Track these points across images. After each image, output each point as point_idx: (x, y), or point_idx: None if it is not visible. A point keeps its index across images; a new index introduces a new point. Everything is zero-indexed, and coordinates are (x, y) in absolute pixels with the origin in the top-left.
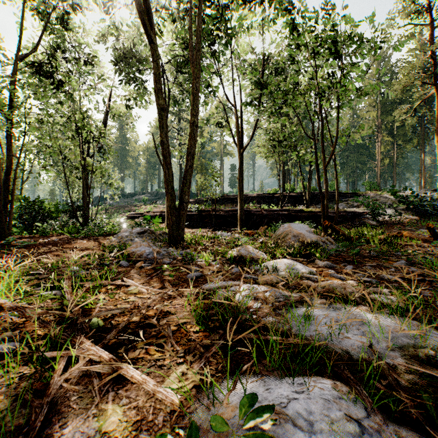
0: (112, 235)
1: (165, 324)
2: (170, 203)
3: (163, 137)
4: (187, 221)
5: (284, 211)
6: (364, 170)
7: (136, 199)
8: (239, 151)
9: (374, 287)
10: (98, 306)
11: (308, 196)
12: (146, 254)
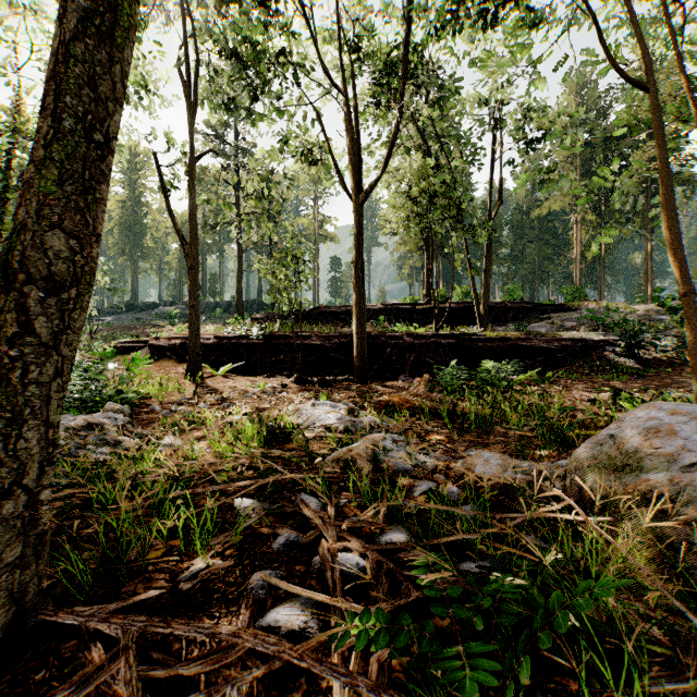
0: None
1: None
2: None
3: None
4: (241, 358)
5: (448, 337)
6: (550, 270)
7: (157, 313)
8: (358, 198)
9: None
10: None
11: (485, 307)
12: None
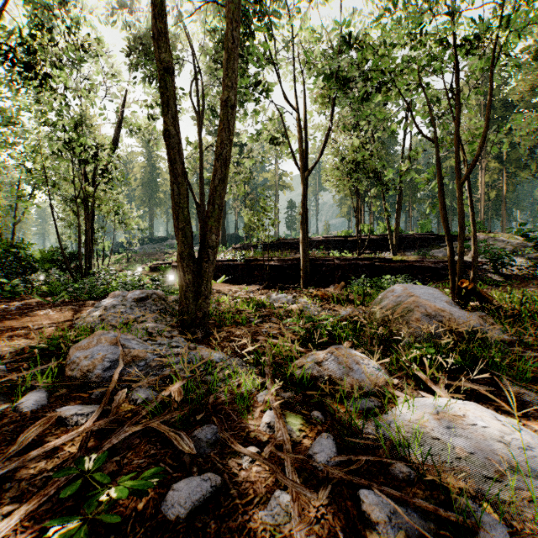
0: None
1: None
2: (182, 248)
3: (169, 123)
4: (230, 274)
5: (365, 260)
6: None
7: (167, 244)
8: (303, 174)
9: None
10: None
11: (396, 239)
12: (103, 367)
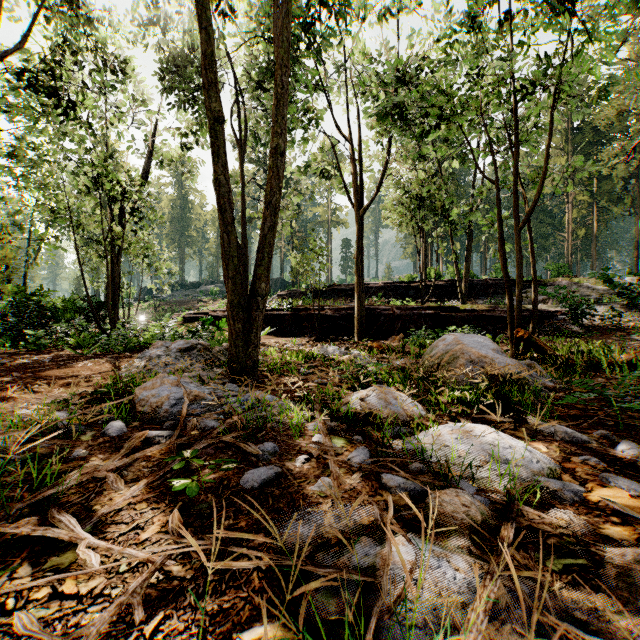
0: None
1: None
2: (232, 297)
3: (219, 172)
4: (275, 325)
5: (428, 309)
6: (545, 247)
7: (201, 291)
8: (358, 213)
9: None
10: None
11: (465, 285)
12: (169, 404)
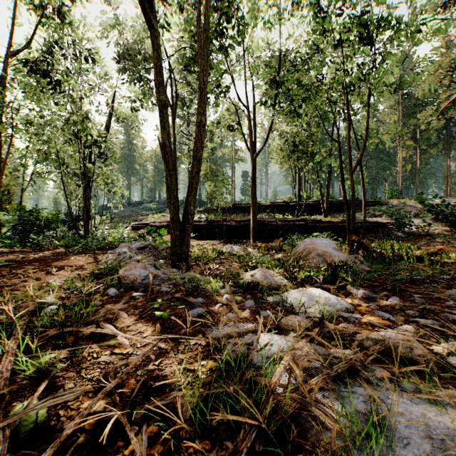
0: (112, 249)
1: (144, 415)
2: (173, 215)
3: (165, 138)
4: (196, 232)
5: (300, 221)
6: (384, 177)
7: (143, 208)
8: (252, 156)
9: (444, 339)
10: (47, 379)
11: (326, 204)
12: (140, 279)
